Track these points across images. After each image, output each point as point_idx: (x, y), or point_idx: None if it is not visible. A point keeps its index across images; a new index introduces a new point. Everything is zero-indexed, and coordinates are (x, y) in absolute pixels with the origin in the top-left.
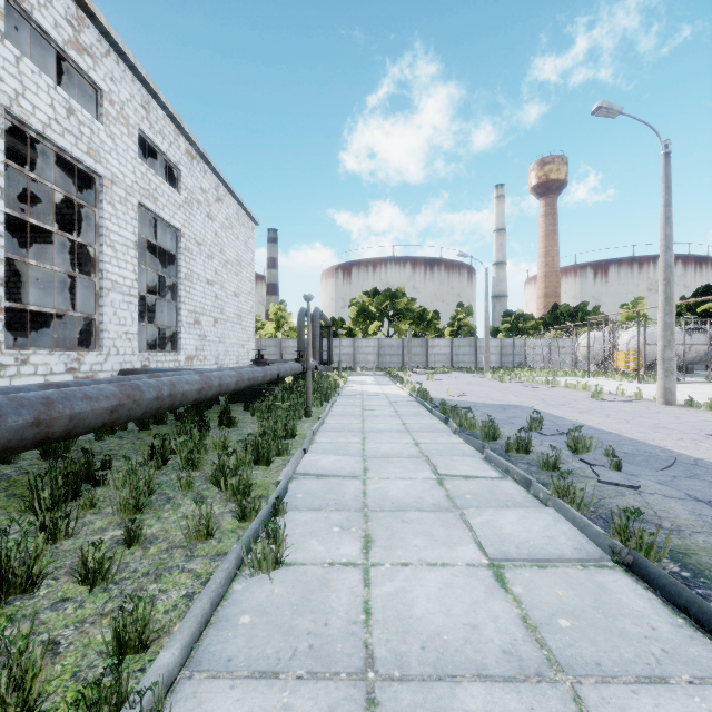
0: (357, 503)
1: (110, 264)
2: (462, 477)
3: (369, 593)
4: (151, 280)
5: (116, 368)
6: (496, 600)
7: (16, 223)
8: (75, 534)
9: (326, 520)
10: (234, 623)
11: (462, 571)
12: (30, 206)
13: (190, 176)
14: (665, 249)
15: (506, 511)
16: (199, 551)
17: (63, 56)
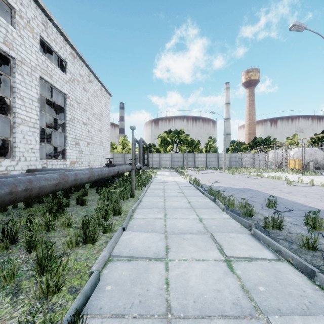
0: (161, 302)
1: (20, 109)
2: (245, 258)
3: None
4: (52, 122)
5: (24, 168)
6: None
7: None
8: None
9: None
10: None
11: None
12: None
13: (73, 67)
14: None
15: (316, 322)
16: None
17: None
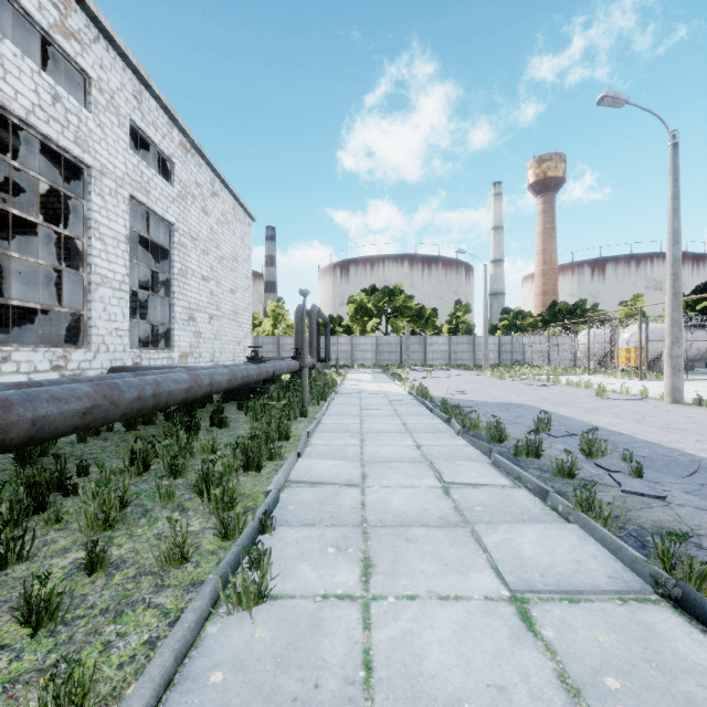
0: (355, 517)
1: (99, 258)
2: (469, 485)
3: (370, 638)
4: (145, 276)
5: (105, 366)
6: (524, 648)
7: (6, 217)
8: (31, 556)
9: (320, 538)
10: (202, 683)
11: (479, 606)
12: (21, 200)
13: (185, 169)
14: (673, 243)
15: (523, 527)
16: (171, 579)
17: (49, 40)
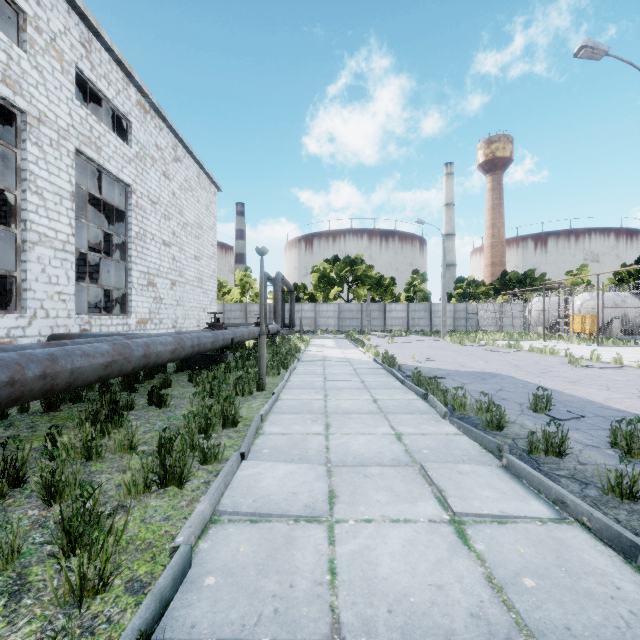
0: (319, 612)
1: (36, 214)
2: (491, 517)
3: None
4: (102, 240)
5: (44, 333)
6: None
7: None
8: None
9: None
10: None
11: None
12: None
13: (143, 130)
14: None
15: None
16: None
17: None
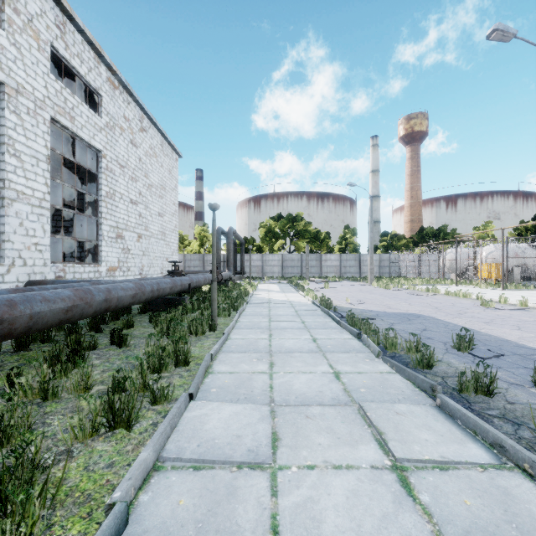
0: None
1: (14, 174)
2: (433, 463)
3: None
4: (77, 198)
5: (22, 279)
6: None
7: None
8: None
9: None
10: None
11: None
12: None
13: (113, 103)
14: None
15: None
16: None
17: None
